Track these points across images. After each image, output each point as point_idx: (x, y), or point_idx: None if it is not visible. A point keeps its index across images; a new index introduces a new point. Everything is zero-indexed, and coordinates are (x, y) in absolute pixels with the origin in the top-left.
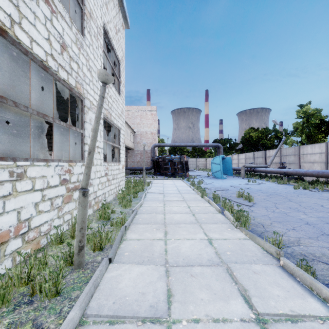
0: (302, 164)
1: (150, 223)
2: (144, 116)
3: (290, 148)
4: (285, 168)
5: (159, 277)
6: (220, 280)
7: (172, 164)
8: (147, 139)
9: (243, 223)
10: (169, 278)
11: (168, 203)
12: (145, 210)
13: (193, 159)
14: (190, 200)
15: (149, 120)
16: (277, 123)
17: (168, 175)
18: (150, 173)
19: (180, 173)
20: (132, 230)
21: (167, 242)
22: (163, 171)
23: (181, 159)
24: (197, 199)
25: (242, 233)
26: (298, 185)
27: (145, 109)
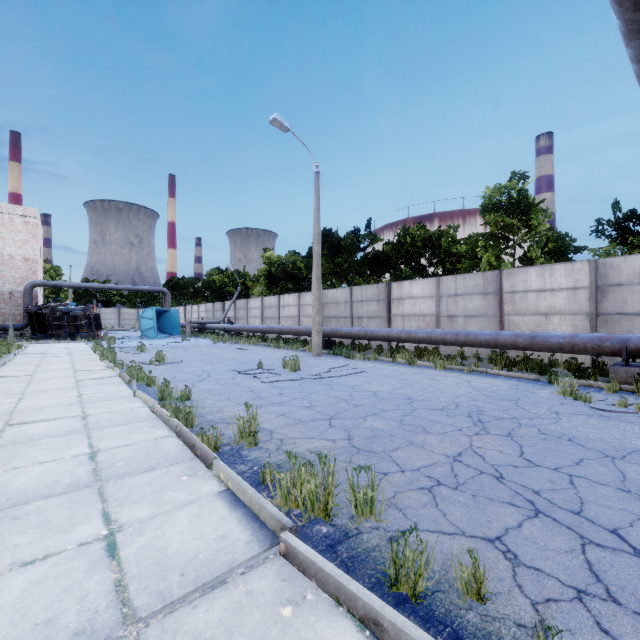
0: (249, 319)
1: (24, 365)
2: (7, 224)
3: (242, 300)
4: (231, 323)
5: (29, 372)
6: (67, 370)
7: (71, 319)
8: (14, 269)
9: (107, 358)
10: (36, 372)
11: (48, 358)
12: (16, 362)
13: (131, 309)
14: (79, 355)
15: (19, 234)
16: (231, 270)
17: (63, 337)
18: (22, 336)
19: (85, 333)
20: (5, 368)
21: (38, 368)
22: (52, 332)
23: (87, 311)
24: (88, 354)
25: (103, 362)
26: (219, 340)
27: (9, 210)
